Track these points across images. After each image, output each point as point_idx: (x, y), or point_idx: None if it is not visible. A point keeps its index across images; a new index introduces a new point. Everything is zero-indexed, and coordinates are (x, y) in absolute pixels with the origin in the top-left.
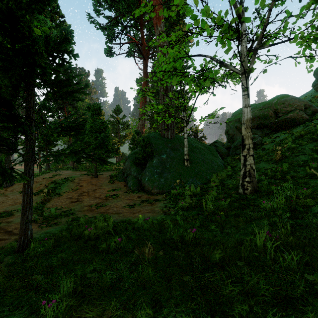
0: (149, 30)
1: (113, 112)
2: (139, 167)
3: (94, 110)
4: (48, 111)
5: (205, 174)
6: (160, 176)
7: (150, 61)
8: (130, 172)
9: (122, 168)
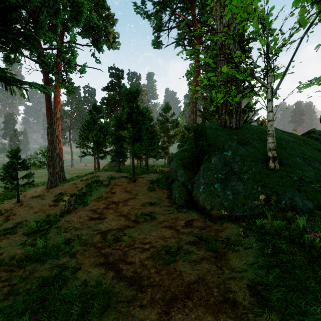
0: (201, 7)
1: (161, 110)
2: (189, 170)
3: (130, 94)
4: (99, 112)
5: (317, 185)
6: (224, 185)
7: (203, 47)
8: (176, 176)
9: (167, 171)
